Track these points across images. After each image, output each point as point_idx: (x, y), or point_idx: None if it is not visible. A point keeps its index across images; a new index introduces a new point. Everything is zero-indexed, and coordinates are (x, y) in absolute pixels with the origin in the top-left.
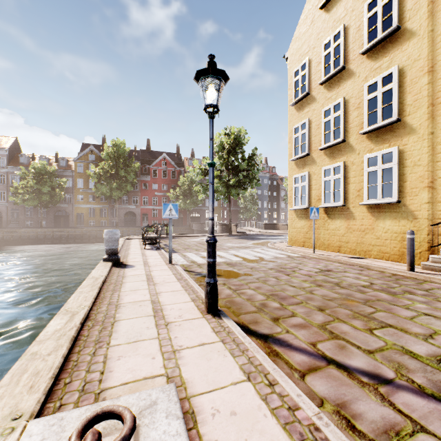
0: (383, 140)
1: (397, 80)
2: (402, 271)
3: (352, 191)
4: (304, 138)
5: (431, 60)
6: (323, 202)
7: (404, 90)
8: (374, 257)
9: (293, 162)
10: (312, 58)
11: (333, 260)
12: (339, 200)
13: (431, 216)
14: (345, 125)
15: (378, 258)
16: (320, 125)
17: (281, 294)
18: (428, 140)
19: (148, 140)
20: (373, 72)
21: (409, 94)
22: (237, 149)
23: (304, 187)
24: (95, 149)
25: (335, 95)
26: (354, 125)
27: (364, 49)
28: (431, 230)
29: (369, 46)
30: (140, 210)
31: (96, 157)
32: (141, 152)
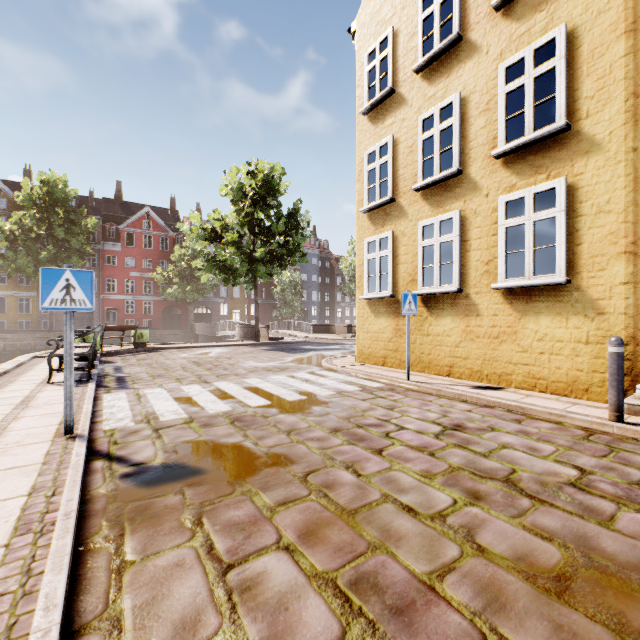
0: (535, 168)
1: (564, 51)
2: (603, 422)
3: (475, 264)
4: (385, 172)
5: (633, 9)
6: (421, 284)
7: (578, 71)
8: (518, 386)
9: (365, 215)
10: (400, 26)
11: (448, 396)
12: (450, 282)
13: (633, 309)
14: (462, 143)
15: (526, 388)
16: (415, 147)
17: (389, 574)
18: (627, 162)
19: (118, 182)
20: (516, 42)
21: (588, 76)
22: (269, 200)
23: (385, 258)
24: (6, 187)
25: (442, 90)
26: (479, 143)
27: None
28: (633, 336)
29: None
30: (102, 302)
31: (10, 203)
32: (105, 202)
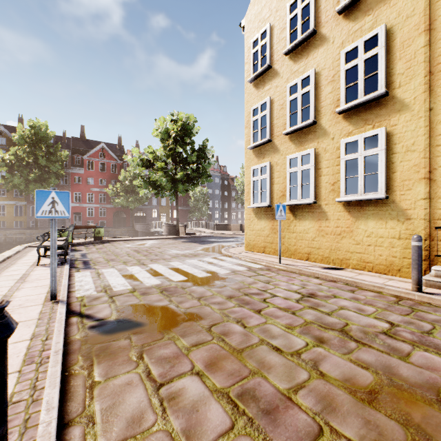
0: (365, 121)
1: (384, 42)
2: (408, 292)
3: (325, 184)
4: (264, 122)
5: (429, 15)
6: (288, 198)
7: (393, 56)
8: (353, 267)
9: (251, 150)
10: (274, 23)
11: (306, 274)
12: (308, 196)
13: (429, 216)
14: (316, 103)
15: (359, 269)
16: (285, 105)
17: (262, 389)
18: (425, 118)
19: (82, 126)
20: (352, 36)
21: (400, 60)
22: (186, 139)
23: (264, 180)
24: (6, 130)
25: (303, 67)
26: (327, 103)
27: (341, 5)
28: (429, 234)
29: (349, 1)
30: (71, 208)
31: (8, 141)
32: (73, 140)
